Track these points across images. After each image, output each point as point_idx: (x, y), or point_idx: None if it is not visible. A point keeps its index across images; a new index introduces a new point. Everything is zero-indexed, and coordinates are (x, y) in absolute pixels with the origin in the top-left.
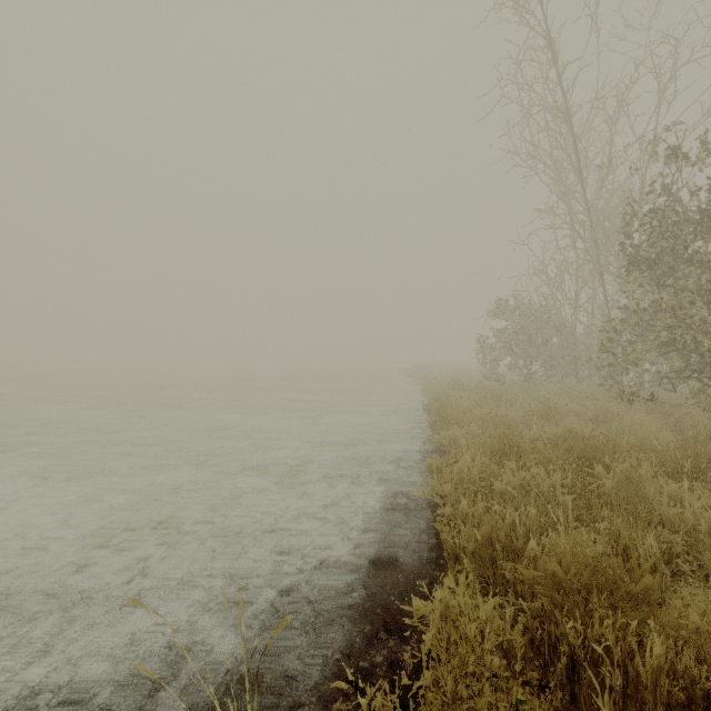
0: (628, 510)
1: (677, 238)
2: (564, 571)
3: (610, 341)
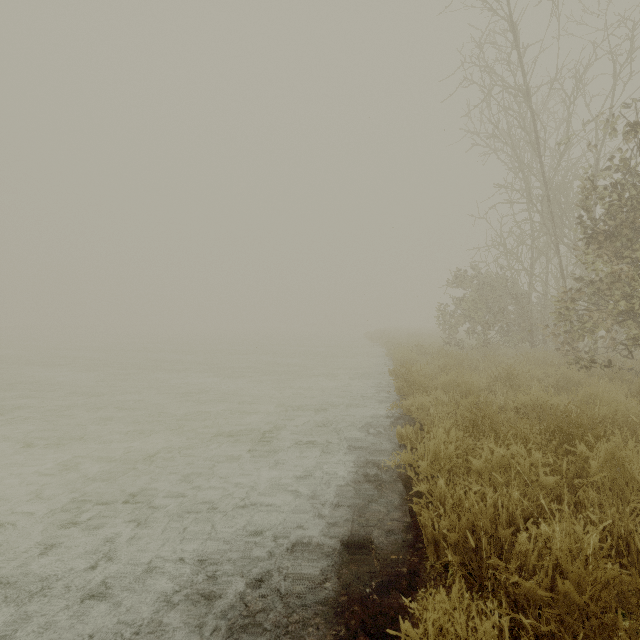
0: (612, 490)
1: (635, 211)
2: (574, 586)
3: (568, 310)
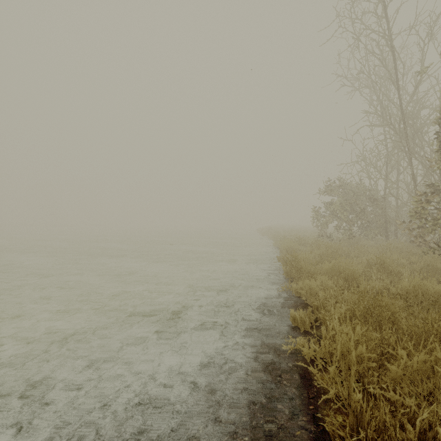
0: None
1: None
2: None
3: (424, 209)
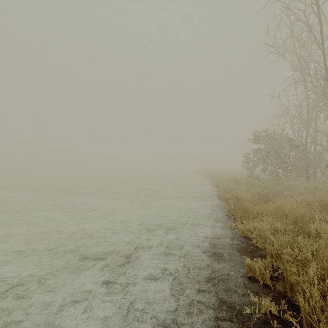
0: None
1: None
2: None
3: None
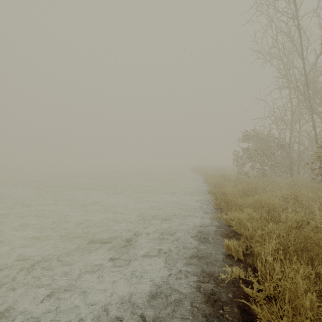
0: None
1: None
2: None
3: None
